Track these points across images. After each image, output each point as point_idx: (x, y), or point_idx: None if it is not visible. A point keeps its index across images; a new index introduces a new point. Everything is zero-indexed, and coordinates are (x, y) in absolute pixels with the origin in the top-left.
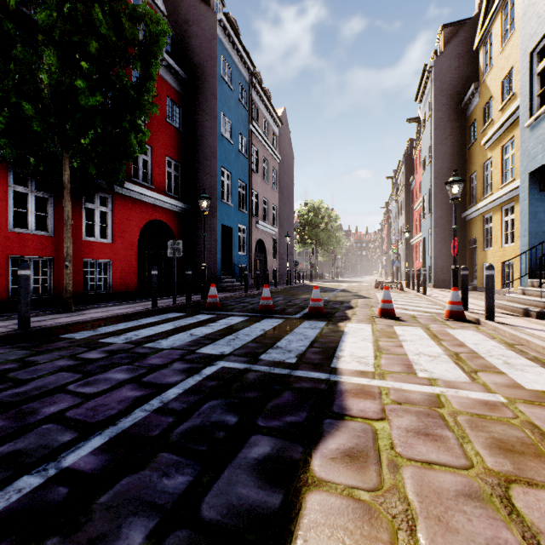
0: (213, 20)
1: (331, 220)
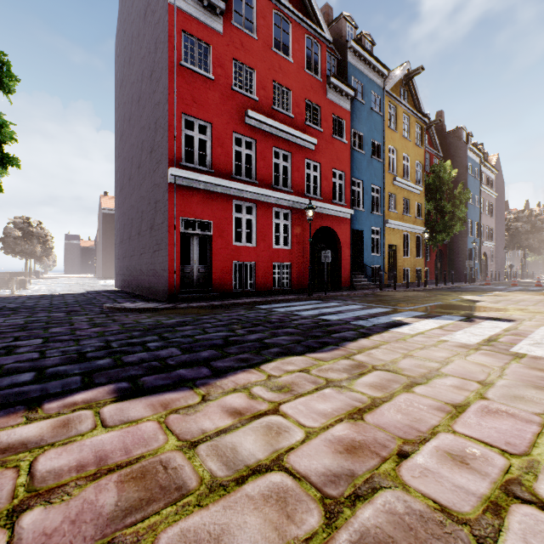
0: (464, 148)
1: (543, 225)
